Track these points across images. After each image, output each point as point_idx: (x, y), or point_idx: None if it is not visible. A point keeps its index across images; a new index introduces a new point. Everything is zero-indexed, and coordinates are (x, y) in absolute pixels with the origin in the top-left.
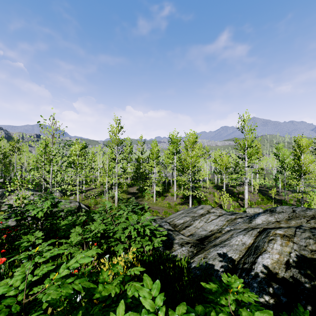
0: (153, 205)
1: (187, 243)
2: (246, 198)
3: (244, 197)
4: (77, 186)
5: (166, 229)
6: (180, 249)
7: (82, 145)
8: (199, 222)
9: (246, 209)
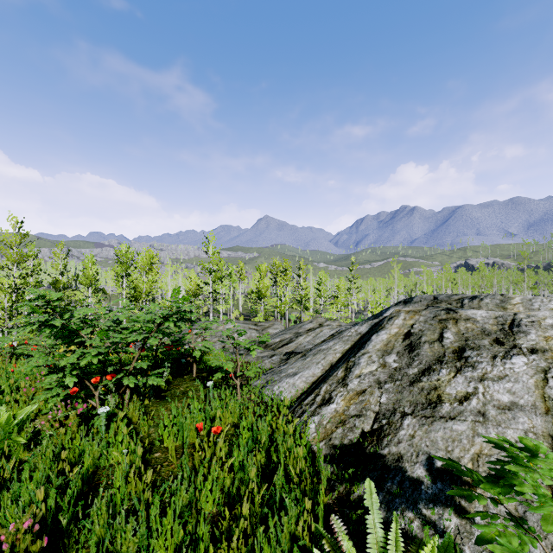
0: None
1: None
2: None
3: None
4: None
5: None
6: None
7: None
8: None
9: None
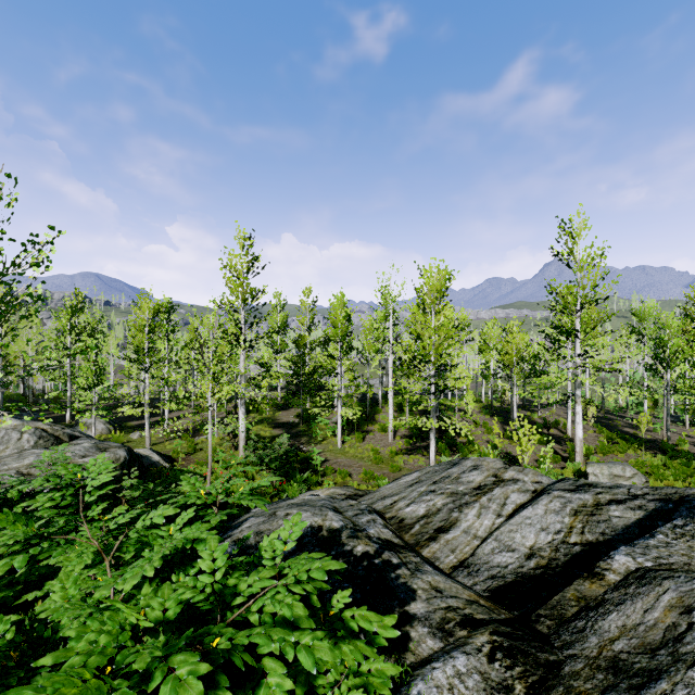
0: (336, 454)
1: (465, 621)
2: (579, 436)
3: (562, 434)
4: (146, 406)
5: (376, 544)
6: (445, 662)
7: (158, 305)
8: (479, 516)
9: (586, 467)
